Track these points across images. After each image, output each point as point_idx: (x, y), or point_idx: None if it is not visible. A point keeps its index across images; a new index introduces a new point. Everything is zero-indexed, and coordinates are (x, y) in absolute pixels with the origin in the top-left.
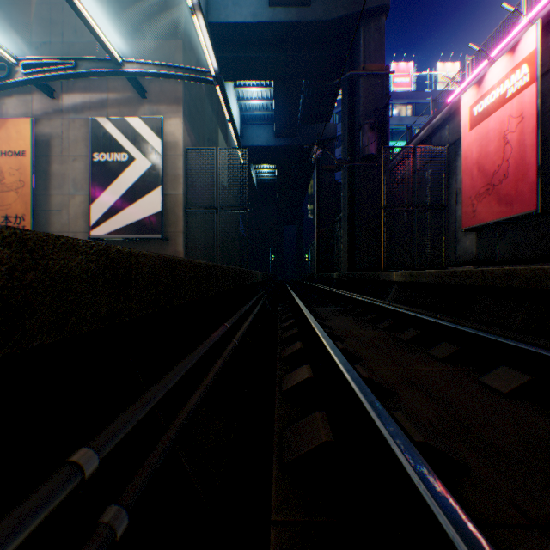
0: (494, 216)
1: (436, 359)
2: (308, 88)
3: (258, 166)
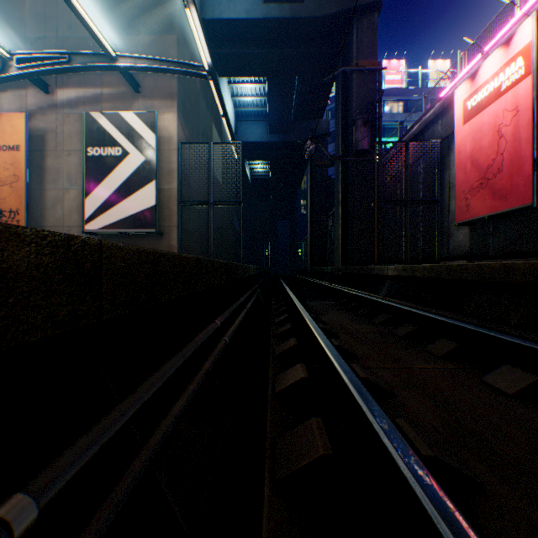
0: (488, 210)
1: (434, 356)
2: (302, 85)
3: (252, 162)
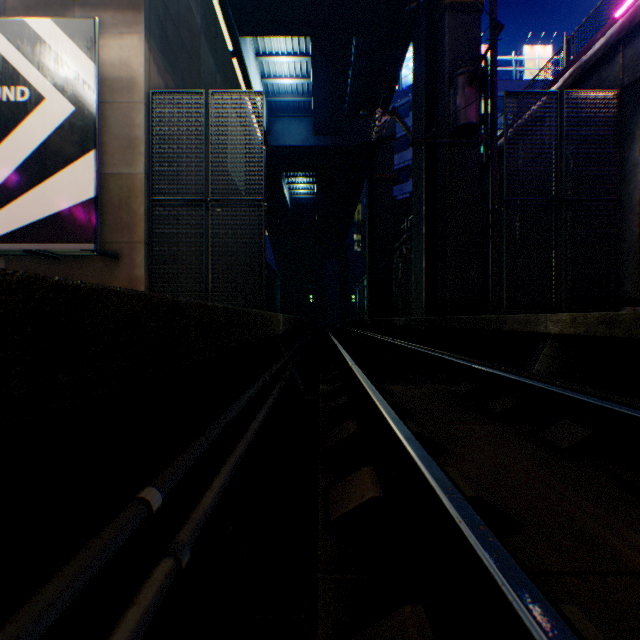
0: None
1: None
2: (360, 60)
3: (292, 179)
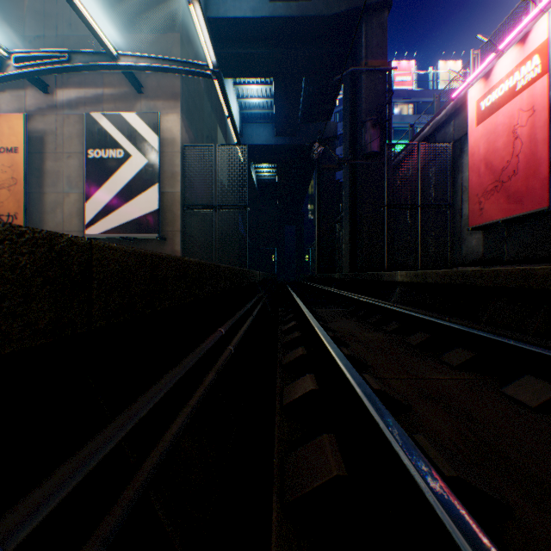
0: (503, 214)
1: (449, 366)
2: (309, 86)
3: (258, 165)
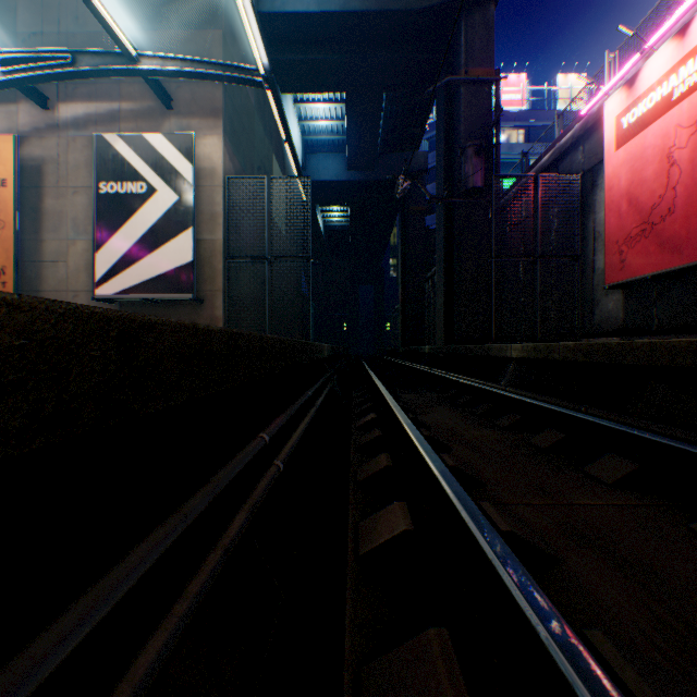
0: (653, 266)
1: (601, 483)
2: (391, 105)
3: (326, 208)
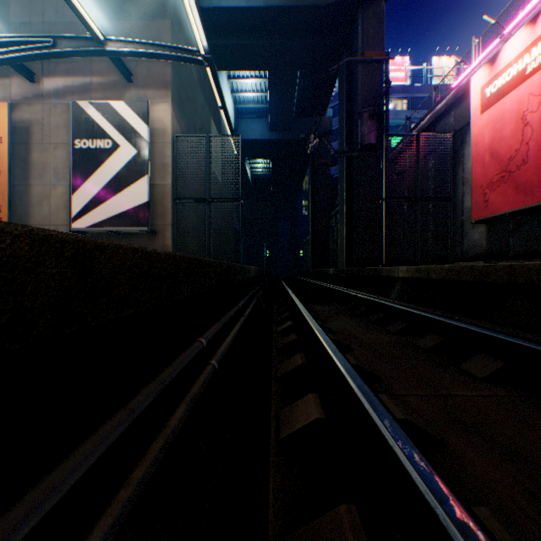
0: (511, 205)
1: (474, 378)
2: (304, 80)
3: (252, 161)
